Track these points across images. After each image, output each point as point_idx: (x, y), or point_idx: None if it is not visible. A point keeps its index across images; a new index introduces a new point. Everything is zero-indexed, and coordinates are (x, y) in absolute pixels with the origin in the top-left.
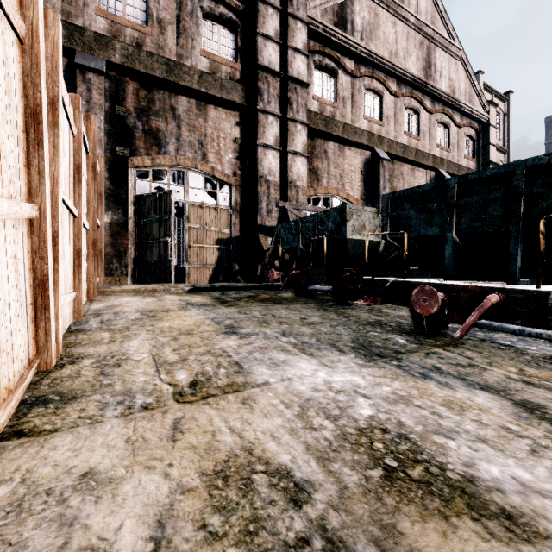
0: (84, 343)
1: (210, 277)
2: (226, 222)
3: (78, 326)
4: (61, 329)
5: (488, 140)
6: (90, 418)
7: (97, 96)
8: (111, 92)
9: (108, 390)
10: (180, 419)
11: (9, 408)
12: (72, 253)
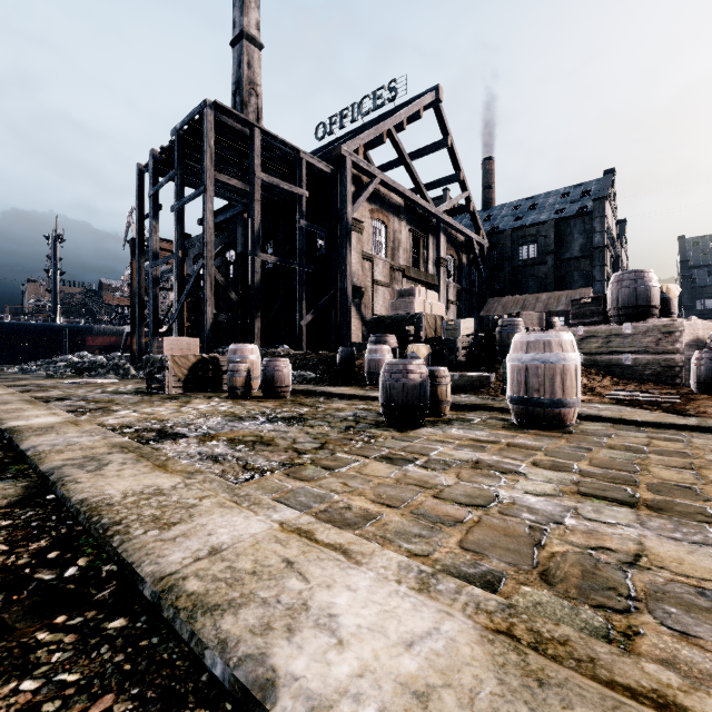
0: None
1: None
2: None
3: None
4: None
5: None
6: None
7: None
8: None
9: None
10: None
11: None
12: None
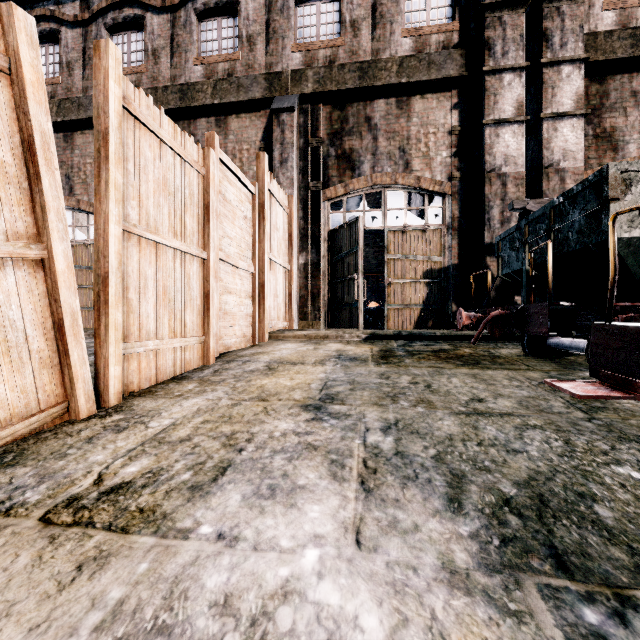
0: (156, 394)
1: (416, 321)
2: (438, 246)
3: (191, 373)
4: (121, 377)
5: None
6: None
7: (290, 134)
8: (305, 126)
9: (48, 463)
10: None
11: None
12: (197, 296)
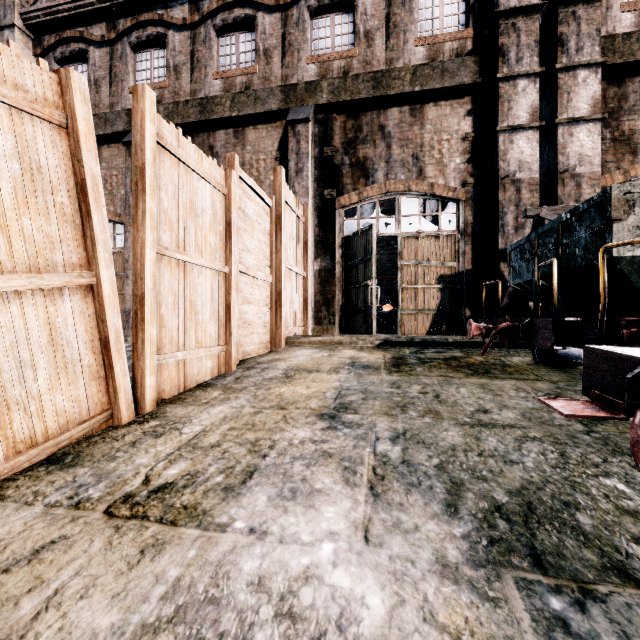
0: (185, 401)
1: (429, 326)
2: (451, 252)
3: (214, 380)
4: (155, 386)
5: None
6: (36, 496)
7: (305, 145)
8: (320, 136)
9: (102, 465)
10: (63, 539)
11: (12, 462)
12: (219, 308)
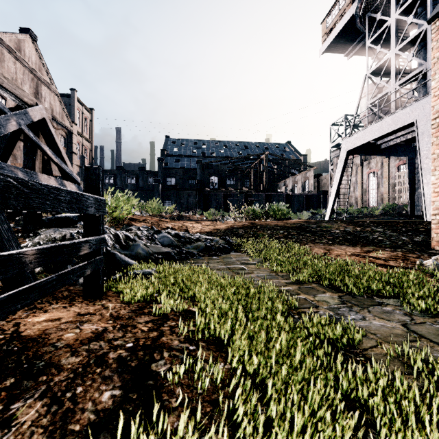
0: None
1: None
2: None
3: None
4: None
5: (72, 140)
6: None
7: None
8: None
9: None
10: None
11: None
12: None
